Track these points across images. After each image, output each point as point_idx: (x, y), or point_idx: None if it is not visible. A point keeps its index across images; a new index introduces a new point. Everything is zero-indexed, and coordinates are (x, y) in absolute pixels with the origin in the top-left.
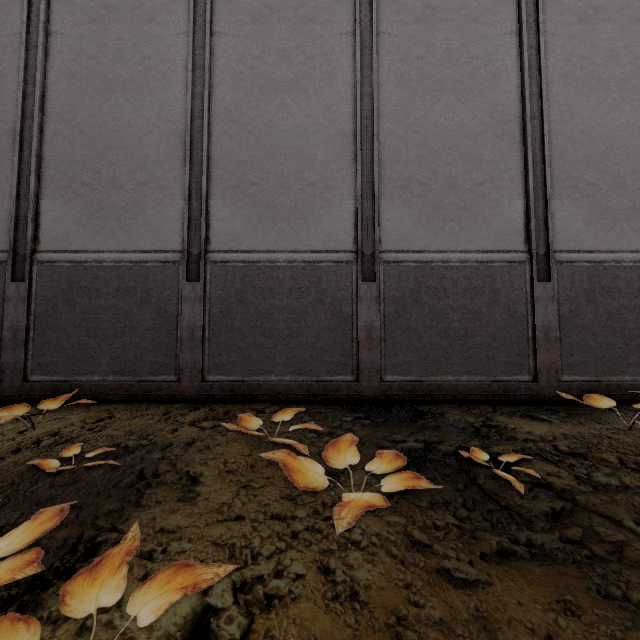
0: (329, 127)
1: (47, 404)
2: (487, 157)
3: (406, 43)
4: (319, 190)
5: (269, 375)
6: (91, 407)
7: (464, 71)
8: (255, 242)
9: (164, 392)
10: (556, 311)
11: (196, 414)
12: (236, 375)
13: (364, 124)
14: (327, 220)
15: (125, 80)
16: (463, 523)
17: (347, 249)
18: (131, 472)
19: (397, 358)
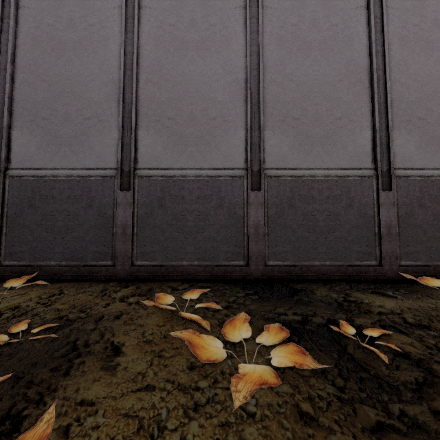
0: (226, 76)
1: (12, 284)
2: (344, 99)
3: (283, 14)
4: (219, 123)
5: (182, 261)
6: (47, 285)
7: (327, 35)
8: (171, 162)
9: (103, 274)
10: (396, 213)
11: (126, 291)
12: (157, 261)
13: (252, 74)
14: (225, 145)
15: (75, 42)
16: (341, 393)
17: (240, 167)
18: (67, 342)
19: (277, 248)
